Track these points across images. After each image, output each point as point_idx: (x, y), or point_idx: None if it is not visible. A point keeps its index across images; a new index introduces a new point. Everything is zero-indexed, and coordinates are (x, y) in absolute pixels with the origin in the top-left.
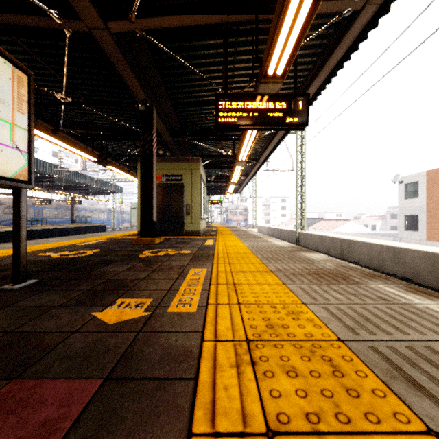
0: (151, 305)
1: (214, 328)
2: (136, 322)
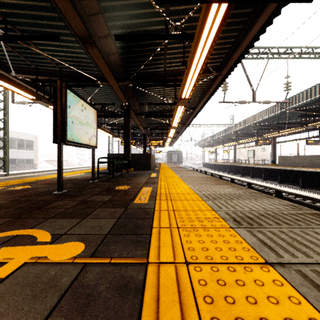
0: (10, 188)
1: (4, 185)
2: (21, 186)
